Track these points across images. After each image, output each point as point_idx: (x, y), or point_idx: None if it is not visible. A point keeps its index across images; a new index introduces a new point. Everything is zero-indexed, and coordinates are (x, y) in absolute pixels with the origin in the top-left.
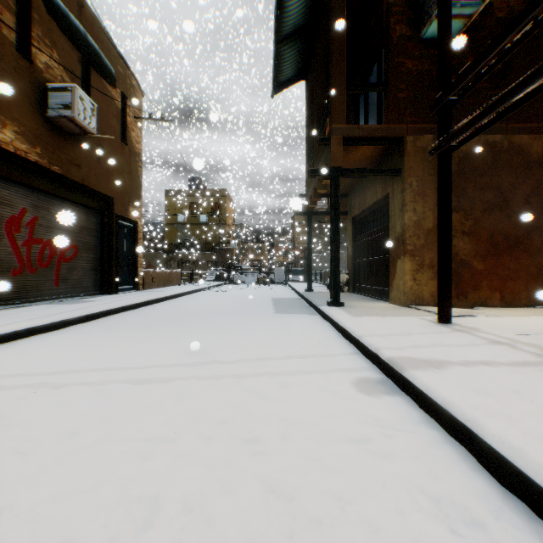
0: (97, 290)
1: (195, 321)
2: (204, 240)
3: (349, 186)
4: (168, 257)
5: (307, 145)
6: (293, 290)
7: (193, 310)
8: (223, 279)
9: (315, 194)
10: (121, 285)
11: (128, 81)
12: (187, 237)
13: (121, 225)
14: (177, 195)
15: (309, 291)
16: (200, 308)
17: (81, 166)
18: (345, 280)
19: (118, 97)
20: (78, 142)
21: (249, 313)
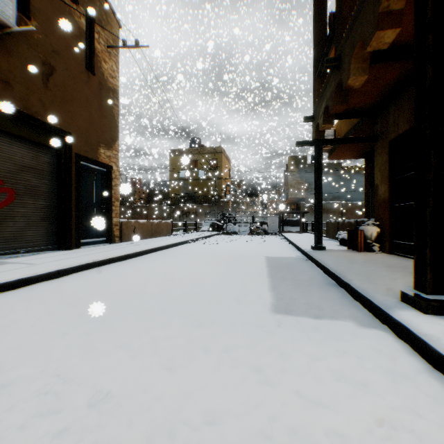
0: (52, 244)
1: (69, 348)
2: (202, 193)
3: (388, 90)
4: (171, 209)
5: (315, 48)
6: (290, 244)
7: (127, 290)
8: (216, 229)
9: (336, 99)
10: (88, 238)
11: (97, 3)
12: (187, 192)
13: (88, 168)
14: (179, 154)
15: (318, 249)
16: (149, 281)
17: (12, 84)
18: (374, 234)
19: (80, 15)
20: (5, 50)
21: (219, 307)
